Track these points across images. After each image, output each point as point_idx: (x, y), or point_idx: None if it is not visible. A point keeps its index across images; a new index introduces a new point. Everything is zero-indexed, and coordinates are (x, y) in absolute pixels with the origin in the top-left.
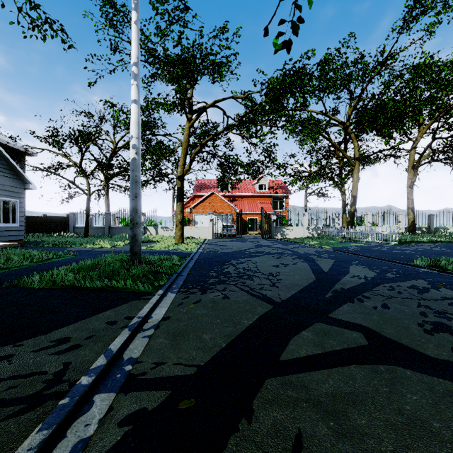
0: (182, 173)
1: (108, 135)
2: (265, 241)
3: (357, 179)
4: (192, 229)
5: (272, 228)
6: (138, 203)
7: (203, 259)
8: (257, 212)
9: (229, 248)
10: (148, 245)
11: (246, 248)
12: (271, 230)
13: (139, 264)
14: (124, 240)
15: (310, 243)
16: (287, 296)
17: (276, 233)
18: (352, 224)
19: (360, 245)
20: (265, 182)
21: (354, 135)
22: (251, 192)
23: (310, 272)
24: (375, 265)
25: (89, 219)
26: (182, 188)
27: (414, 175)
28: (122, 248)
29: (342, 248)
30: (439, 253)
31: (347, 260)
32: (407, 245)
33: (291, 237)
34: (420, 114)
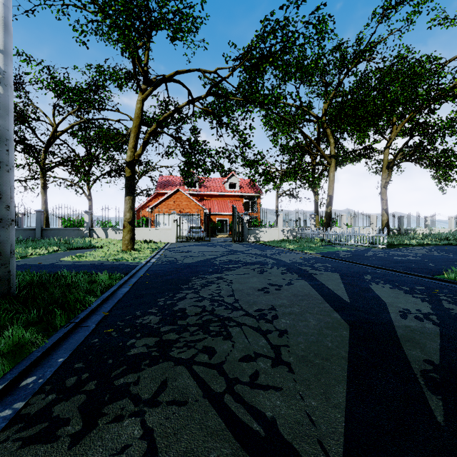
0: (132, 157)
1: (46, 116)
2: (237, 245)
3: (334, 178)
4: (151, 231)
5: (245, 230)
6: (3, 180)
7: (150, 277)
8: (227, 213)
9: (194, 256)
10: (78, 254)
11: (216, 256)
12: (243, 232)
13: (4, 300)
14: (52, 246)
15: (289, 247)
16: (339, 432)
17: (249, 235)
18: (328, 225)
19: (348, 250)
20: (235, 181)
21: (330, 131)
22: (221, 191)
23: (326, 306)
24: (399, 281)
25: (17, 218)
26: (133, 178)
27: (388, 175)
28: (32, 260)
29: (330, 253)
30: (449, 259)
31: (355, 274)
32: (398, 249)
33: (265, 240)
34: (393, 112)
